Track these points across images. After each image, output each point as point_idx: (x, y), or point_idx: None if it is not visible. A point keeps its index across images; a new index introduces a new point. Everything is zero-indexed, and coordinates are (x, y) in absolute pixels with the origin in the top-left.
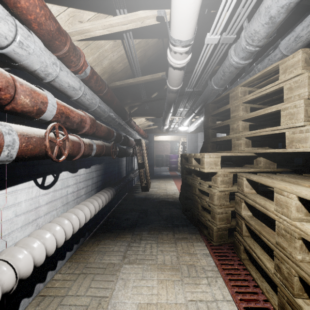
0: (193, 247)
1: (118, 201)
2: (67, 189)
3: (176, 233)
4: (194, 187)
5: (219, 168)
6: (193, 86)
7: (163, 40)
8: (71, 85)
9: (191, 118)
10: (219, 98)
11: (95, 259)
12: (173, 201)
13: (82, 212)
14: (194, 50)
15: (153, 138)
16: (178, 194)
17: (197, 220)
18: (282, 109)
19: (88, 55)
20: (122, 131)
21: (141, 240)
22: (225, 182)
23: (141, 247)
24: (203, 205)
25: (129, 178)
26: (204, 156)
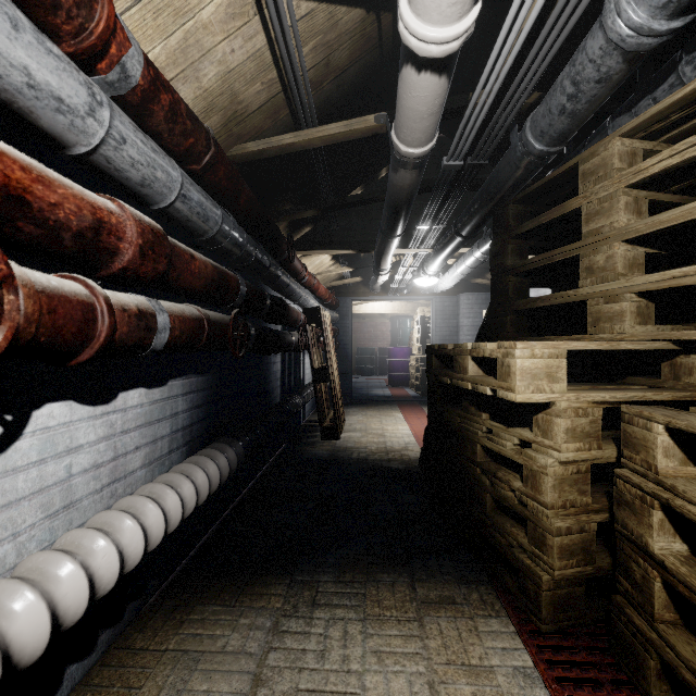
0: (479, 640)
1: (260, 469)
2: (67, 459)
3: (420, 579)
4: (470, 440)
5: (562, 390)
6: (465, 149)
7: (381, 18)
8: (46, 85)
9: (449, 252)
10: (540, 184)
11: (160, 689)
12: (404, 470)
13: (107, 542)
14: (462, 68)
15: (350, 307)
16: (416, 448)
17: (479, 538)
18: None
19: (148, 38)
20: (270, 284)
21: (314, 607)
22: (580, 435)
23: (312, 638)
24: (502, 499)
25: (288, 407)
26: (514, 352)
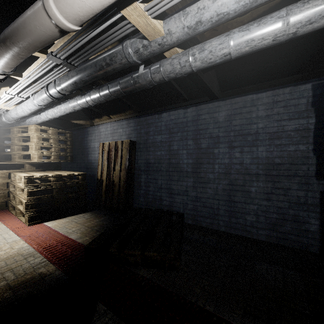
0: None
1: None
2: None
3: None
4: None
5: None
6: None
7: None
8: None
9: None
10: (5, 129)
11: None
12: None
13: None
14: None
15: None
16: None
17: None
18: (29, 145)
19: None
20: None
21: None
22: (3, 177)
23: None
24: None
25: None
26: None
